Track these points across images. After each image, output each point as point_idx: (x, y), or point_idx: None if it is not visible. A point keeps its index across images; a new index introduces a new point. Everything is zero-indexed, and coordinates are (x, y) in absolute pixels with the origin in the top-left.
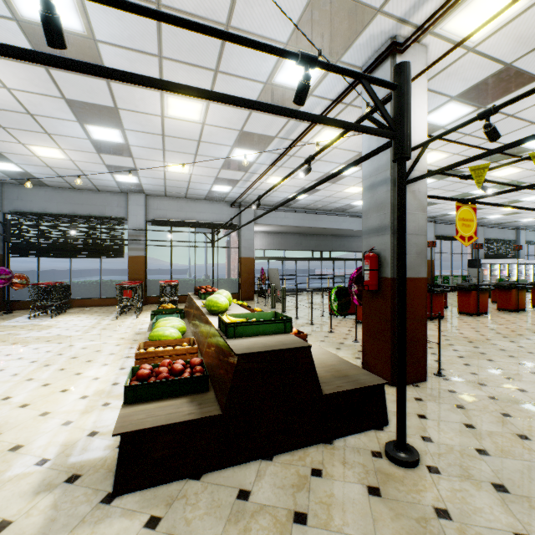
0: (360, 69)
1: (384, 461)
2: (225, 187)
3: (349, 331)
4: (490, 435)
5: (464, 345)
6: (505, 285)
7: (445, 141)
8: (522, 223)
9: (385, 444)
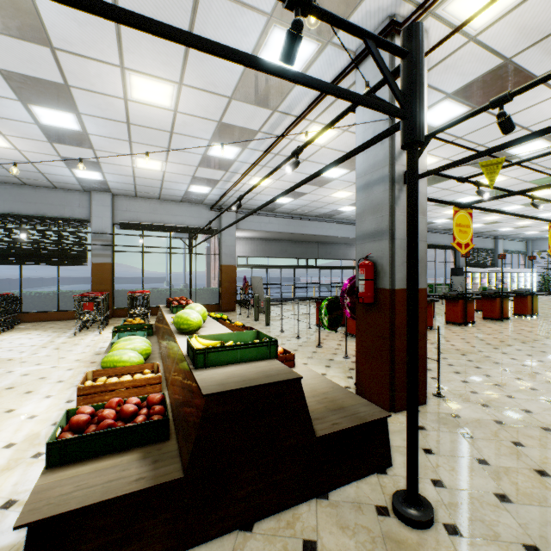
0: (354, 54)
1: (392, 521)
2: (203, 188)
3: (338, 345)
4: (506, 472)
5: (458, 359)
6: (490, 294)
7: (436, 144)
8: (501, 232)
9: (392, 496)
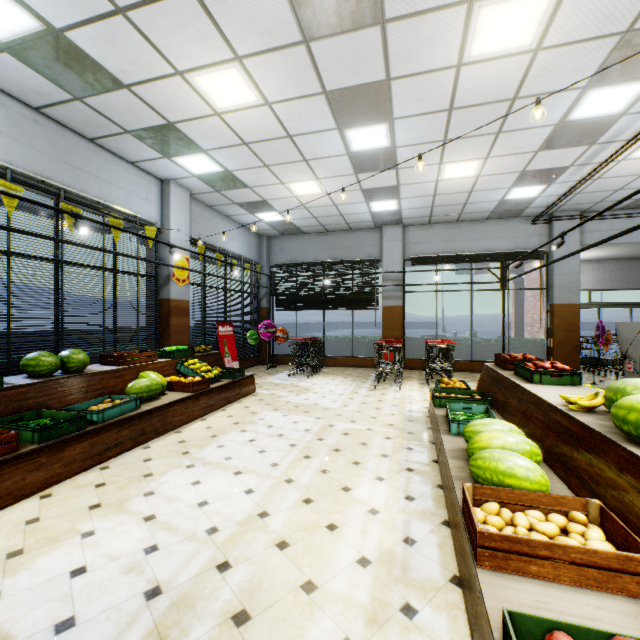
0: None
1: None
2: (531, 189)
3: None
4: None
5: None
6: None
7: None
8: None
9: None
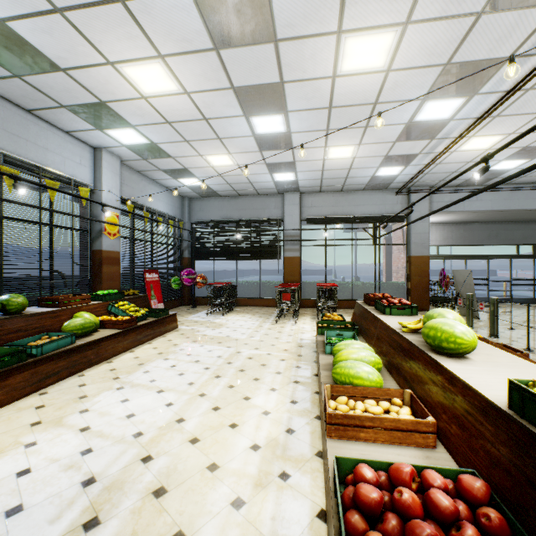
0: None
1: None
2: (393, 169)
3: None
4: None
5: None
6: None
7: None
8: None
9: None
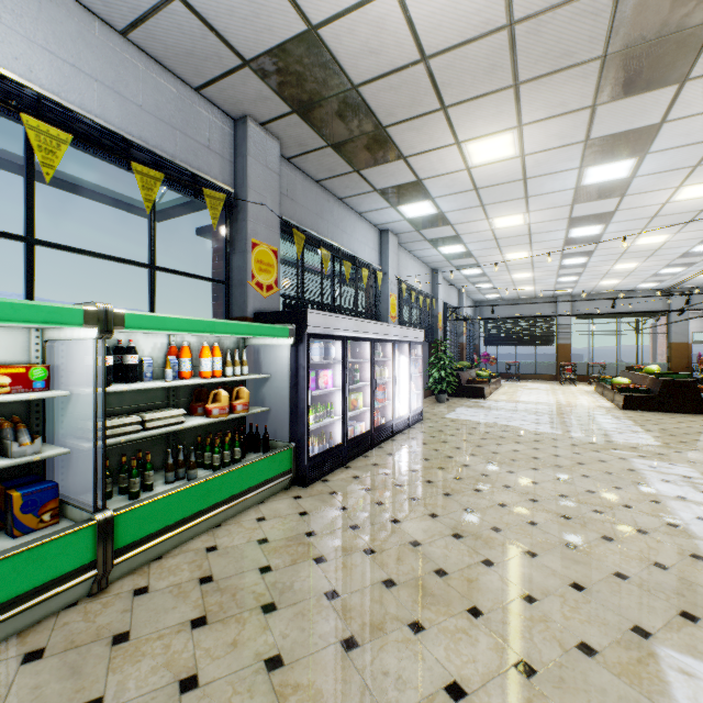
0: None
1: None
2: (651, 284)
3: None
4: None
5: None
6: None
7: None
8: None
9: None
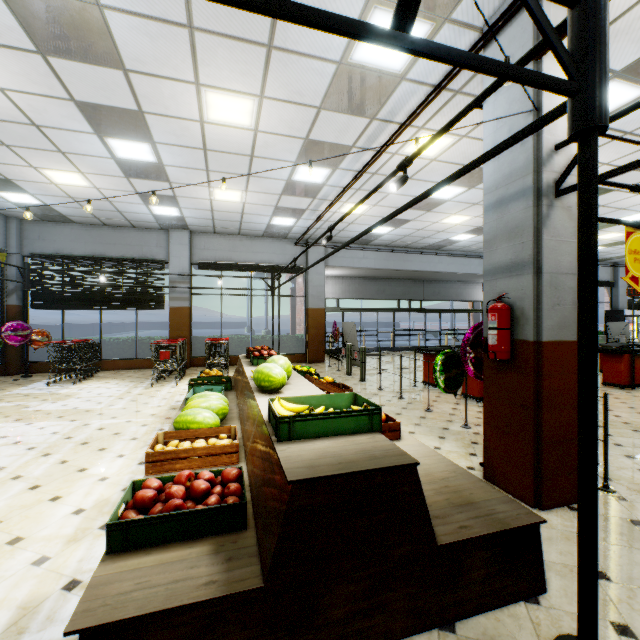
0: (479, 32)
1: None
2: (287, 220)
3: (453, 409)
4: None
5: (628, 436)
6: None
7: None
8: None
9: None
